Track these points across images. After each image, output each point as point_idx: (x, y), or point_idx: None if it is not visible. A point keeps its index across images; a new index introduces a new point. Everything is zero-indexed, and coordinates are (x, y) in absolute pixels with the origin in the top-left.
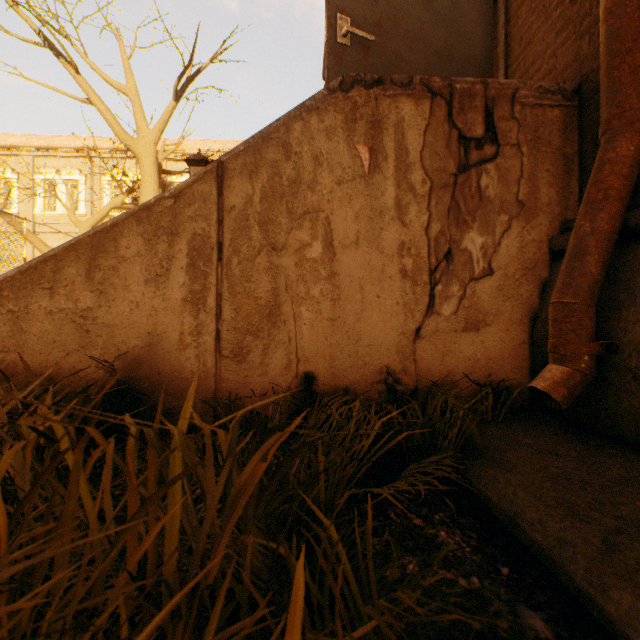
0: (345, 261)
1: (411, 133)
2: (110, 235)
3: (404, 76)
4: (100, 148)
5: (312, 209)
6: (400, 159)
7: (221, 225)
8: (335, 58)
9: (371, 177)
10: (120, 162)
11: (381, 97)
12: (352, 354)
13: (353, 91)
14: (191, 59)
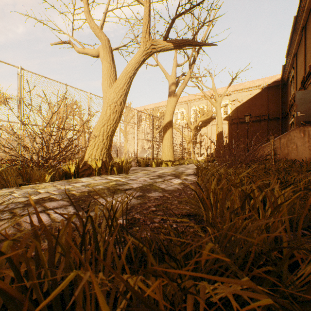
0: (298, 148)
1: (310, 131)
2: (265, 146)
3: (309, 124)
4: (190, 100)
5: (293, 142)
6: (308, 135)
7: (279, 144)
8: (296, 118)
9: (303, 137)
10: (196, 102)
11: (305, 127)
12: (300, 159)
13: (300, 127)
14: (235, 77)
